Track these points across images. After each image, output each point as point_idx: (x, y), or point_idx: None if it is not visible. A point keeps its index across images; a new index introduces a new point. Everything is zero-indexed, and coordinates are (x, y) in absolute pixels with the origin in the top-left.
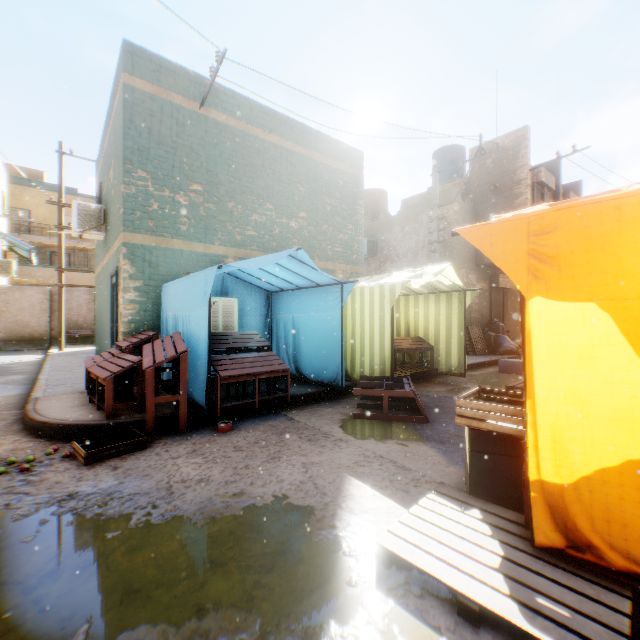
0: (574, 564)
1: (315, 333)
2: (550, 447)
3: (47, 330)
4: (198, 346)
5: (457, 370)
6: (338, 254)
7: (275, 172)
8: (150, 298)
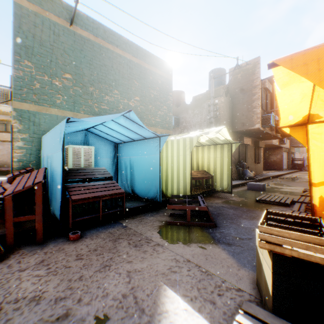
0: None
1: (143, 168)
2: None
3: None
4: (57, 177)
5: (227, 189)
6: (158, 123)
7: (120, 71)
8: (34, 145)
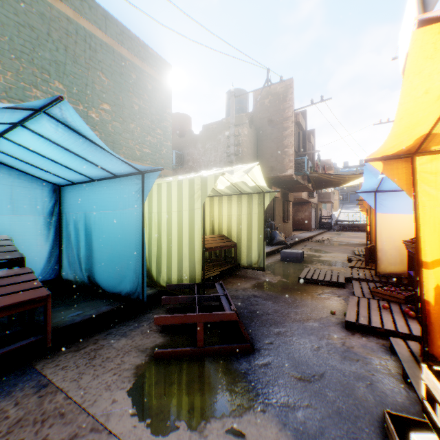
0: None
1: (110, 234)
2: None
3: None
4: None
5: (257, 264)
6: (147, 155)
7: (68, 49)
8: None
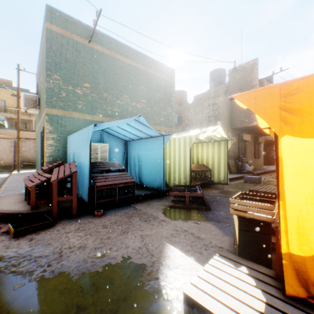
0: (312, 308)
1: (149, 162)
2: (296, 232)
3: (12, 161)
4: (84, 169)
5: (223, 181)
6: (162, 122)
7: (129, 78)
8: (61, 143)
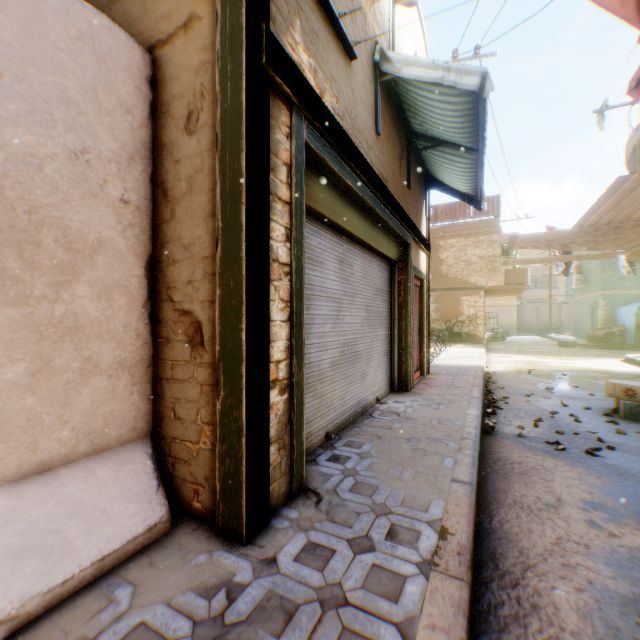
0: None
1: None
2: None
3: (533, 325)
4: (630, 328)
5: None
6: None
7: None
8: (609, 312)
